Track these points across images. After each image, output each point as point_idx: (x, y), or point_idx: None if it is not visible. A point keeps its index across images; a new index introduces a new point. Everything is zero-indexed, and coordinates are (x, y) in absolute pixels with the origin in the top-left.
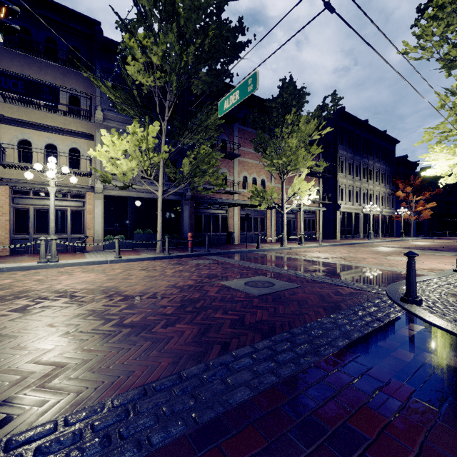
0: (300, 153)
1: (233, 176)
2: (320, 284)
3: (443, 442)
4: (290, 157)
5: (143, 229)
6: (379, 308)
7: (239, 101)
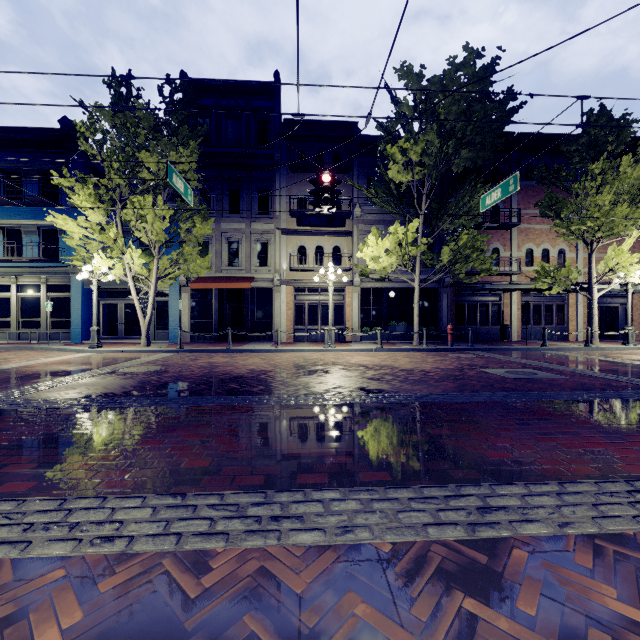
0: (618, 211)
1: (510, 250)
2: (595, 378)
3: (576, 418)
4: (599, 220)
5: (397, 321)
6: (636, 394)
7: (501, 199)
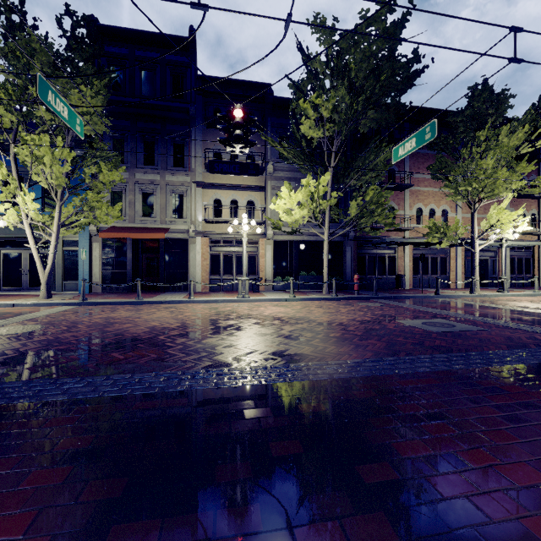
0: (499, 174)
1: (404, 209)
2: (513, 330)
3: None
4: (483, 182)
5: (306, 271)
6: None
7: (415, 148)
